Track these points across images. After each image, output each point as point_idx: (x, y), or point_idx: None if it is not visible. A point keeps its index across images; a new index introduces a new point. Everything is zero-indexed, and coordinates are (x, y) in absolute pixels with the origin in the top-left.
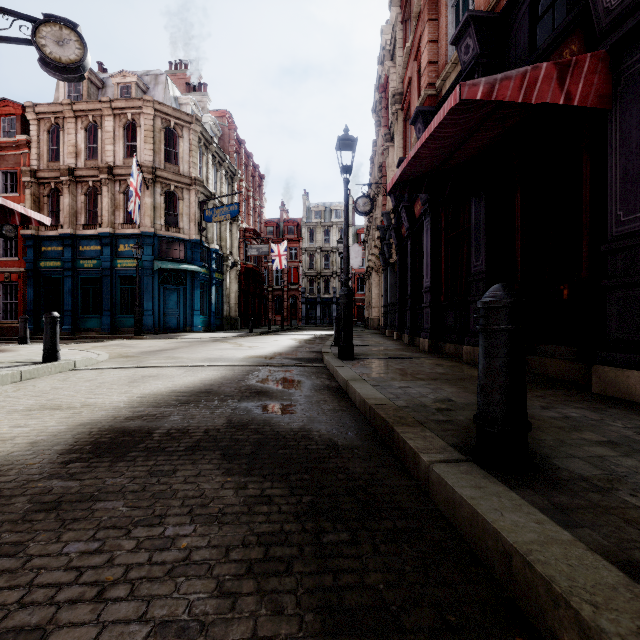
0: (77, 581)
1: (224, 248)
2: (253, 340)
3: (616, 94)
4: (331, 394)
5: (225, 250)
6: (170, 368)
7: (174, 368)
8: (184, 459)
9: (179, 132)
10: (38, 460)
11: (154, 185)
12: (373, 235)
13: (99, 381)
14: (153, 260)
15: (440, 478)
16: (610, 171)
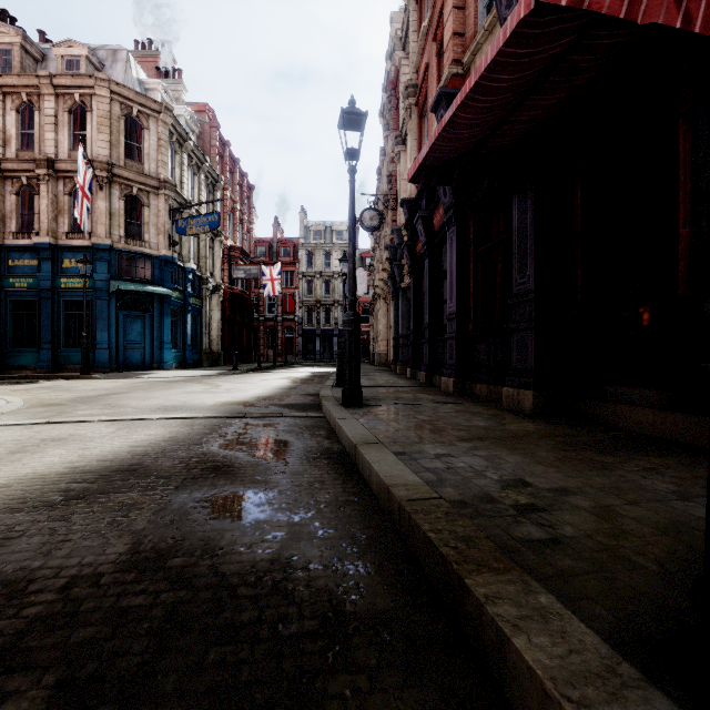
0: None
1: (203, 268)
2: (235, 379)
3: None
4: (332, 467)
5: (205, 271)
6: (97, 424)
7: (104, 424)
8: None
9: (144, 122)
10: None
11: (110, 186)
12: (381, 256)
13: None
14: (109, 280)
15: None
16: None
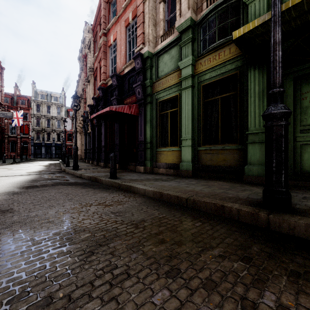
0: (60, 191)
1: None
2: (14, 166)
3: (139, 113)
4: (77, 177)
5: None
6: None
7: None
8: (54, 186)
9: None
10: (17, 190)
11: None
12: (79, 118)
13: None
14: None
15: (104, 180)
16: (139, 128)
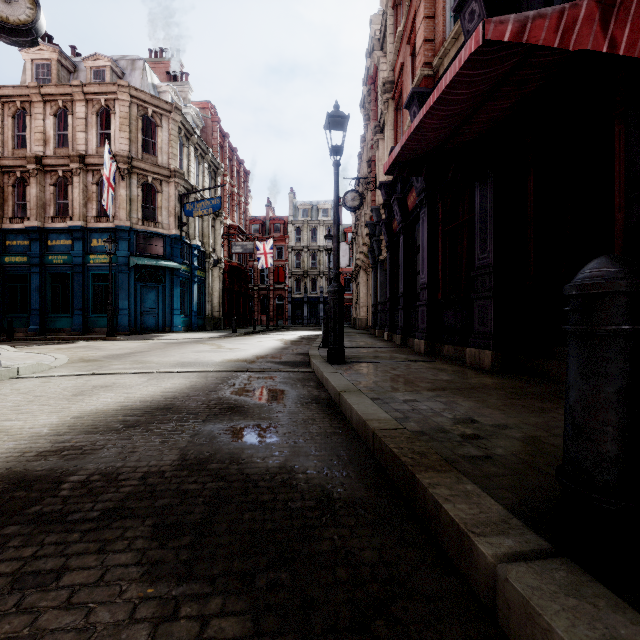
0: None
1: (207, 245)
2: (235, 341)
3: None
4: (320, 409)
5: (208, 247)
6: (132, 375)
7: (137, 375)
8: (89, 540)
9: (157, 121)
10: None
11: (130, 176)
12: (361, 232)
13: (36, 394)
14: (129, 256)
15: (531, 608)
16: None
